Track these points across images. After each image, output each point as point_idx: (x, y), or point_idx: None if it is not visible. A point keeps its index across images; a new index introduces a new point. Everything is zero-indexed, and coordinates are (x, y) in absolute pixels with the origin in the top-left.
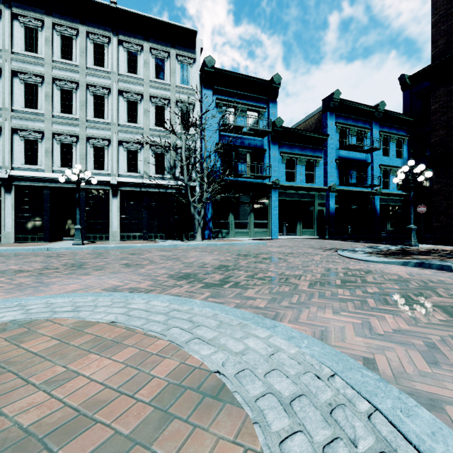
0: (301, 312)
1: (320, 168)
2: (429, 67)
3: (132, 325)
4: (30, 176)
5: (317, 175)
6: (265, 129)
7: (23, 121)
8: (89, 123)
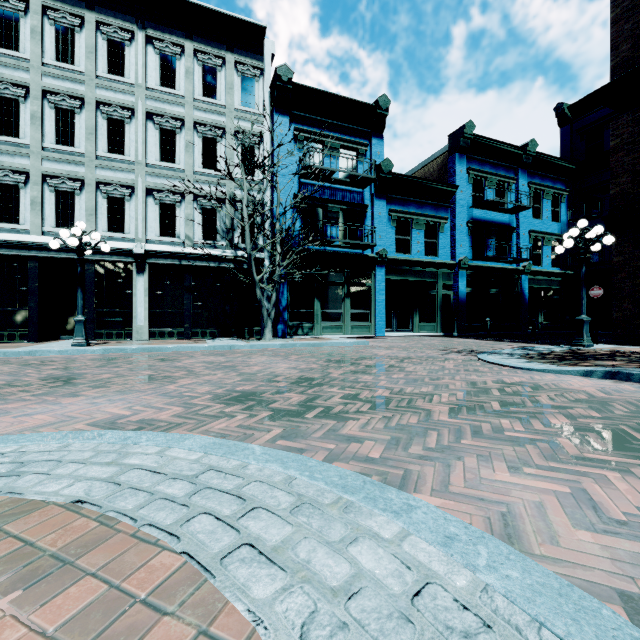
0: (451, 468)
1: (446, 235)
2: (607, 84)
3: (114, 509)
4: (7, 240)
5: (441, 245)
6: (367, 176)
7: None
8: (100, 161)
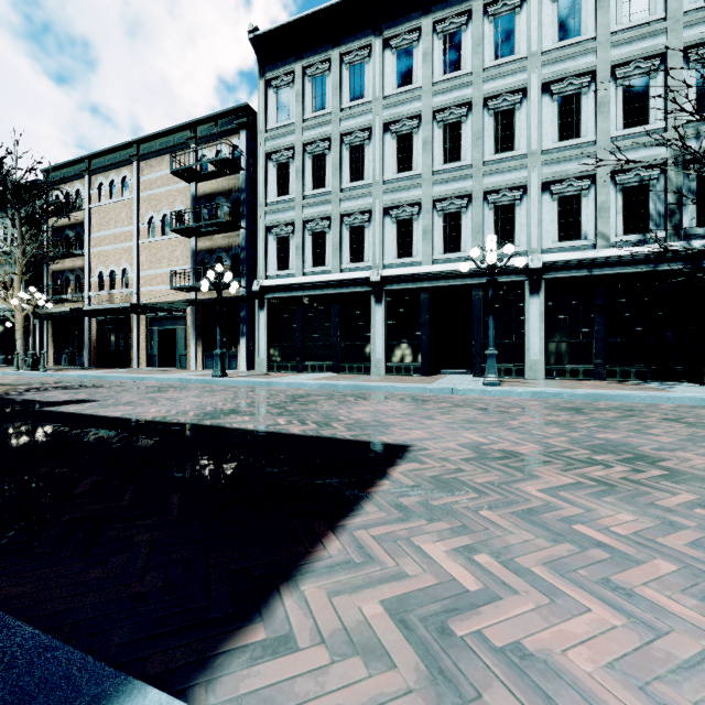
0: None
1: None
2: None
3: None
4: (405, 274)
5: None
6: None
7: (395, 194)
8: (488, 166)
